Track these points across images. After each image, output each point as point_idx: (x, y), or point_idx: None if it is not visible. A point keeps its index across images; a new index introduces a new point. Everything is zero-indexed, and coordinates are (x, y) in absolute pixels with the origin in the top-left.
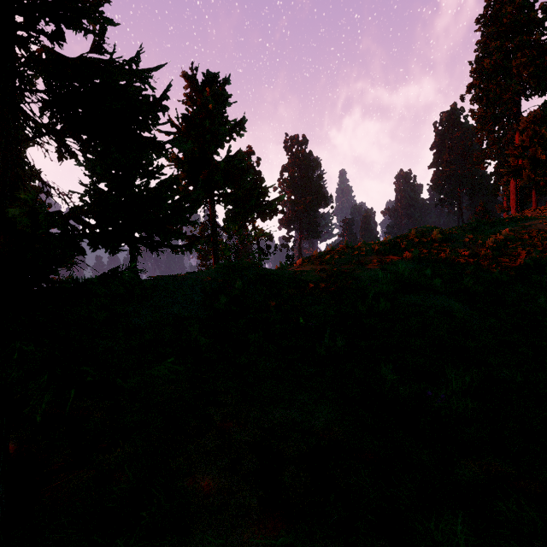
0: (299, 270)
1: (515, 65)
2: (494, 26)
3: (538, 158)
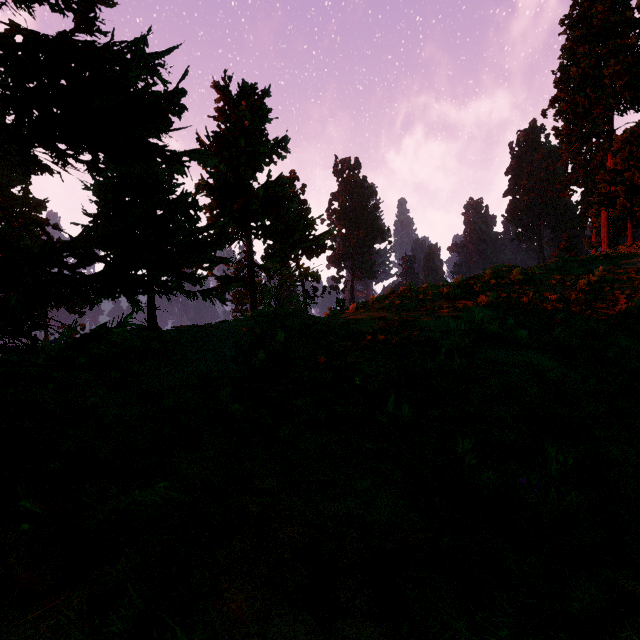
0: (353, 318)
1: (607, 74)
2: (582, 29)
3: (635, 184)
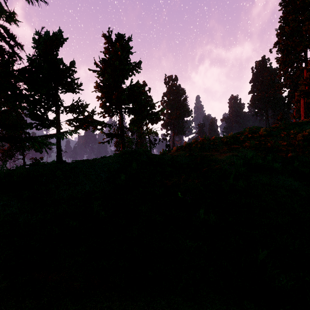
0: (175, 155)
1: (305, 29)
2: (291, 6)
3: None
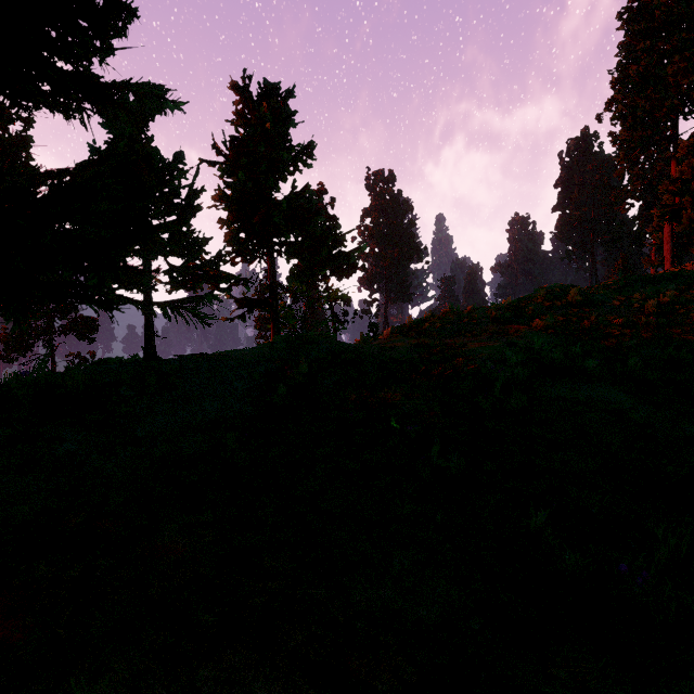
0: (387, 345)
1: (672, 72)
2: (643, 22)
3: None
